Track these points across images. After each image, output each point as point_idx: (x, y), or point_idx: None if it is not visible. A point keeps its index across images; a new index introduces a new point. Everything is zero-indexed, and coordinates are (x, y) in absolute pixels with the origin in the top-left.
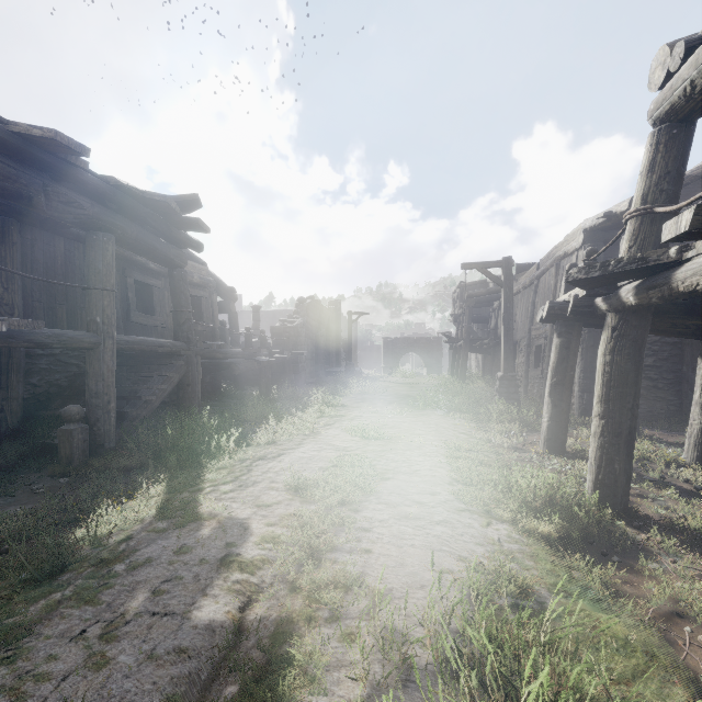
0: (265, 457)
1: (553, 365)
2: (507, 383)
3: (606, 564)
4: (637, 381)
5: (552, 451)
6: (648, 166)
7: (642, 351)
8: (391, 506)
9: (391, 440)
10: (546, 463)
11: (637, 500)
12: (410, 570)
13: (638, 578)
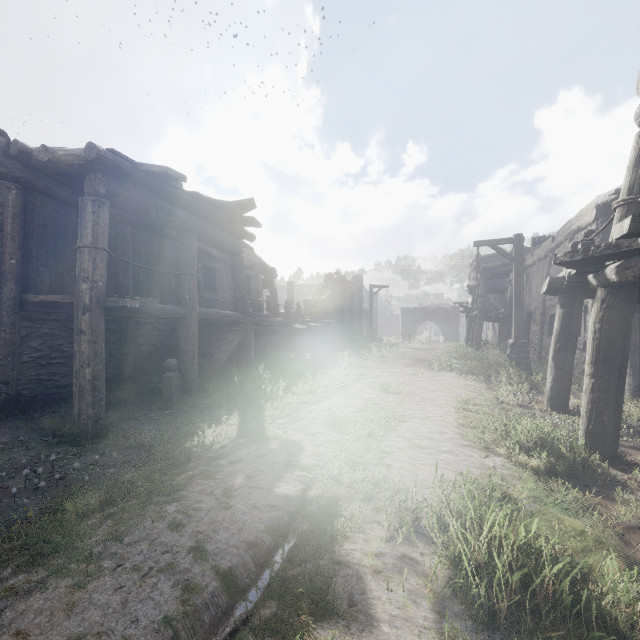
0: (308, 402)
1: (556, 333)
2: (517, 349)
3: (585, 492)
4: (625, 345)
5: (555, 409)
6: (634, 161)
7: (629, 320)
8: (407, 439)
9: (408, 394)
10: (547, 418)
11: (630, 451)
12: (421, 478)
13: (612, 503)
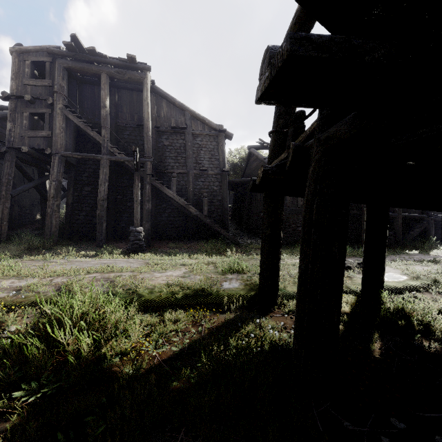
0: None
1: None
2: None
3: None
4: None
5: None
6: None
7: None
8: None
9: None
10: None
11: None
12: None
13: None
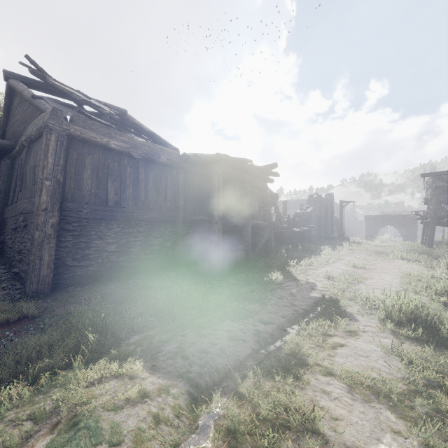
0: (311, 269)
1: None
2: None
3: None
4: None
5: None
6: None
7: None
8: (369, 285)
9: (370, 269)
10: None
11: None
12: (376, 297)
13: None
